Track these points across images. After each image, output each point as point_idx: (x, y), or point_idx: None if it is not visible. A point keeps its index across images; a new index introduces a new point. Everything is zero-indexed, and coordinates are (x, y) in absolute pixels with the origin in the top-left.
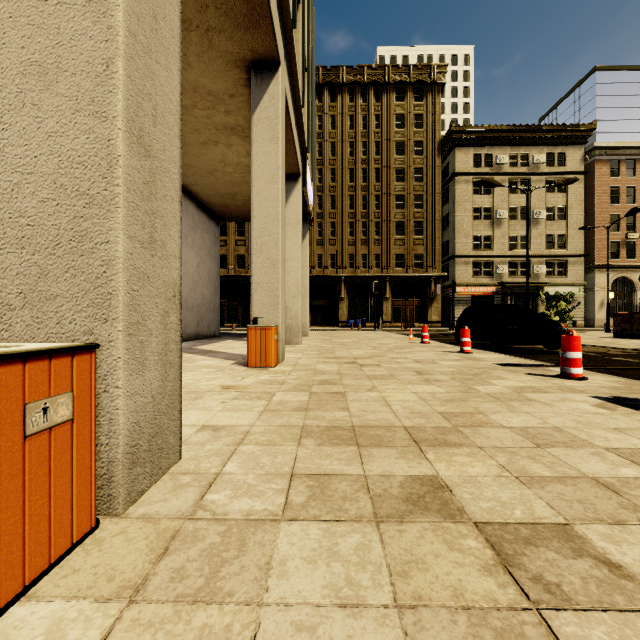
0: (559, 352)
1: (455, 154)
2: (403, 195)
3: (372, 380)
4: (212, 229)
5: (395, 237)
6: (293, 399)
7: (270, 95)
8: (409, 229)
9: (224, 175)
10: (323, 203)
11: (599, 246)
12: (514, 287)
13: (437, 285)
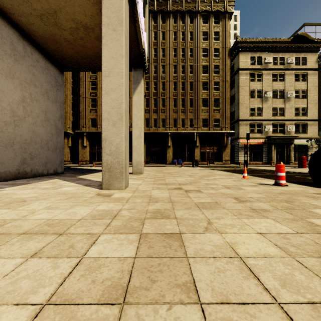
0: None
1: (239, 56)
2: (207, 82)
3: None
4: (52, 73)
5: (202, 108)
6: None
7: None
8: (211, 103)
9: None
10: (157, 86)
11: None
12: (276, 139)
13: (228, 138)
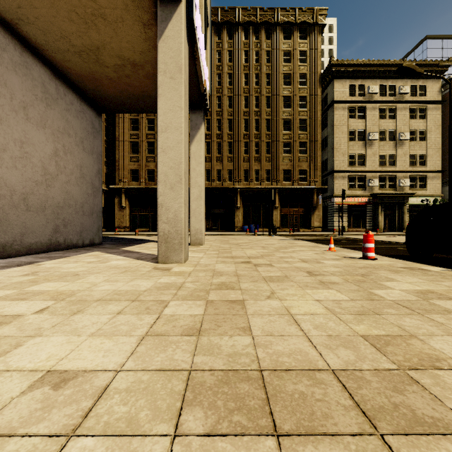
0: None
1: (334, 85)
2: (290, 119)
3: None
4: (87, 116)
5: (283, 155)
6: None
7: None
8: (295, 148)
9: None
10: (222, 125)
11: None
12: (384, 198)
13: (319, 196)
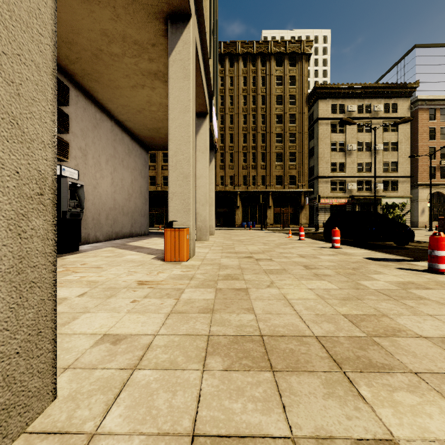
0: (407, 247)
1: (318, 104)
2: (281, 133)
3: (269, 275)
4: (143, 155)
5: (276, 163)
6: (200, 297)
7: (183, 41)
8: (286, 158)
9: (150, 113)
10: (224, 139)
11: (421, 170)
12: (360, 199)
13: (306, 197)
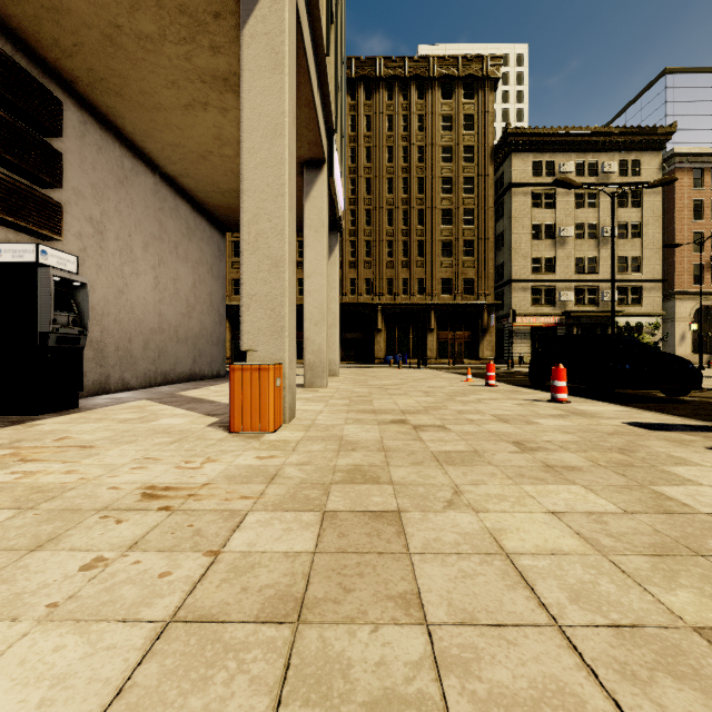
0: (686, 400)
1: (511, 161)
2: (450, 209)
3: (446, 468)
4: (215, 240)
5: (441, 258)
6: (277, 546)
7: None
8: (458, 249)
9: (223, 161)
10: (357, 218)
11: (679, 269)
12: (581, 317)
13: (490, 315)
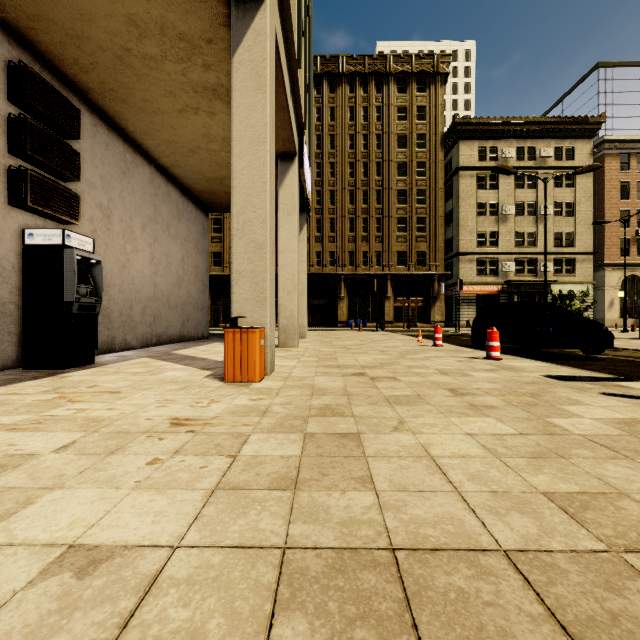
0: (601, 358)
1: (459, 147)
2: (405, 190)
3: (395, 406)
4: (200, 220)
5: (397, 234)
6: (275, 452)
7: (255, 31)
8: (411, 225)
9: (209, 154)
10: (322, 198)
11: (608, 243)
12: (521, 286)
13: (440, 284)
